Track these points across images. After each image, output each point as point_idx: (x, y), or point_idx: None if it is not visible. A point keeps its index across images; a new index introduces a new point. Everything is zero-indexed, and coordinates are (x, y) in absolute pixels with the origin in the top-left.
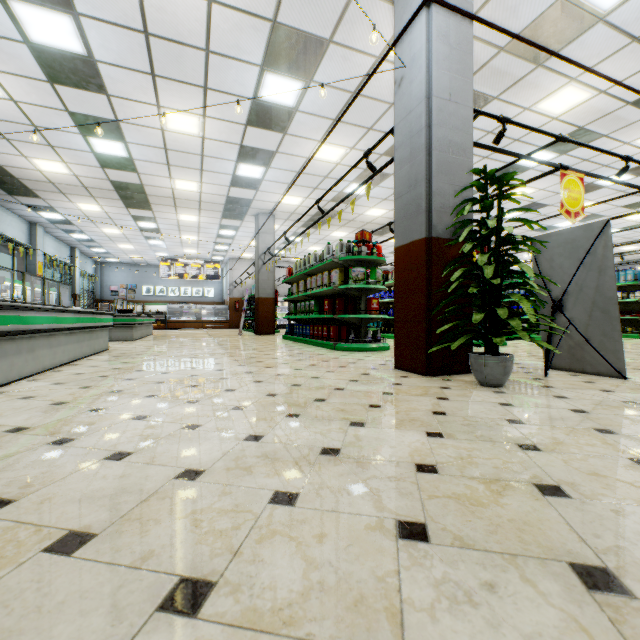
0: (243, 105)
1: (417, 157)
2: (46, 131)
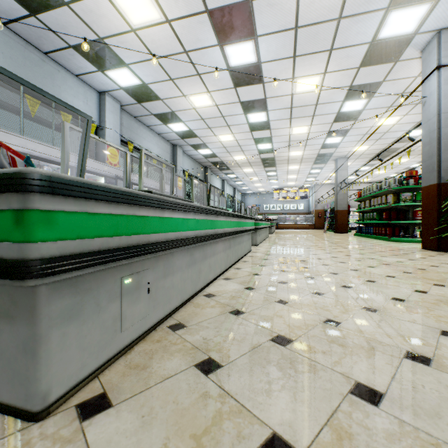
0: (331, 116)
1: (432, 143)
2: (243, 146)
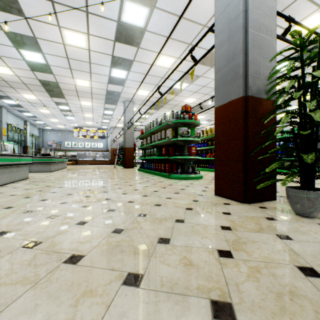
0: (112, 26)
1: (235, 36)
2: None
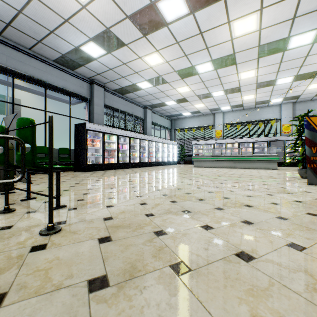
0: None
1: None
2: None
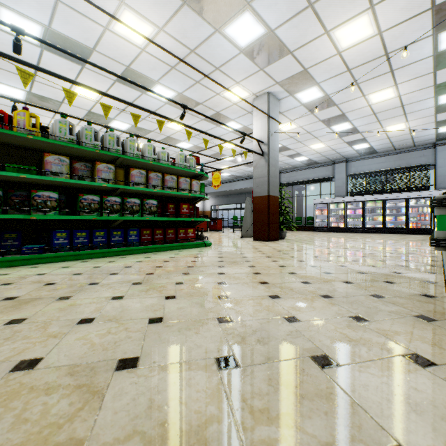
0: None
1: (277, 169)
2: None
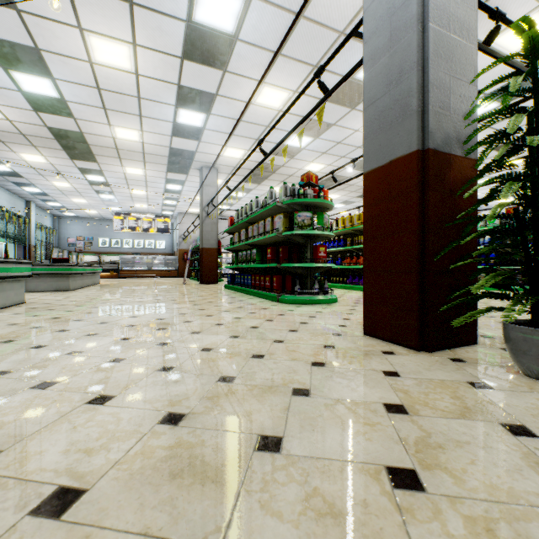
0: (176, 30)
1: (402, 38)
2: None
